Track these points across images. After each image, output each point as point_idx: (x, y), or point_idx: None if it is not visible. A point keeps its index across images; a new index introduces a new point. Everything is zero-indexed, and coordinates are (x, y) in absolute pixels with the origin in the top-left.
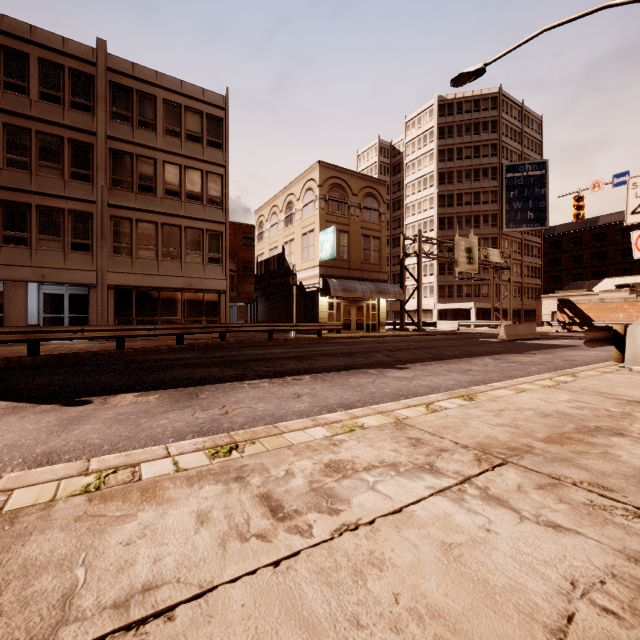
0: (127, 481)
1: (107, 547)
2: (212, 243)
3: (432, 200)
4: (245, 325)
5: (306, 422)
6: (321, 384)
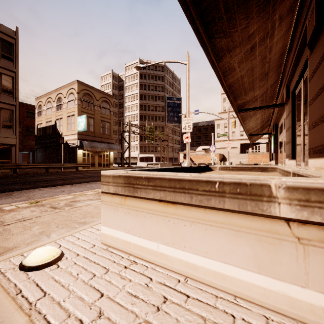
0: (0, 210)
1: (6, 217)
2: (5, 116)
3: (137, 106)
4: (30, 164)
5: (65, 195)
6: (74, 187)
